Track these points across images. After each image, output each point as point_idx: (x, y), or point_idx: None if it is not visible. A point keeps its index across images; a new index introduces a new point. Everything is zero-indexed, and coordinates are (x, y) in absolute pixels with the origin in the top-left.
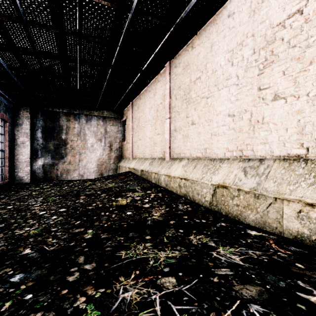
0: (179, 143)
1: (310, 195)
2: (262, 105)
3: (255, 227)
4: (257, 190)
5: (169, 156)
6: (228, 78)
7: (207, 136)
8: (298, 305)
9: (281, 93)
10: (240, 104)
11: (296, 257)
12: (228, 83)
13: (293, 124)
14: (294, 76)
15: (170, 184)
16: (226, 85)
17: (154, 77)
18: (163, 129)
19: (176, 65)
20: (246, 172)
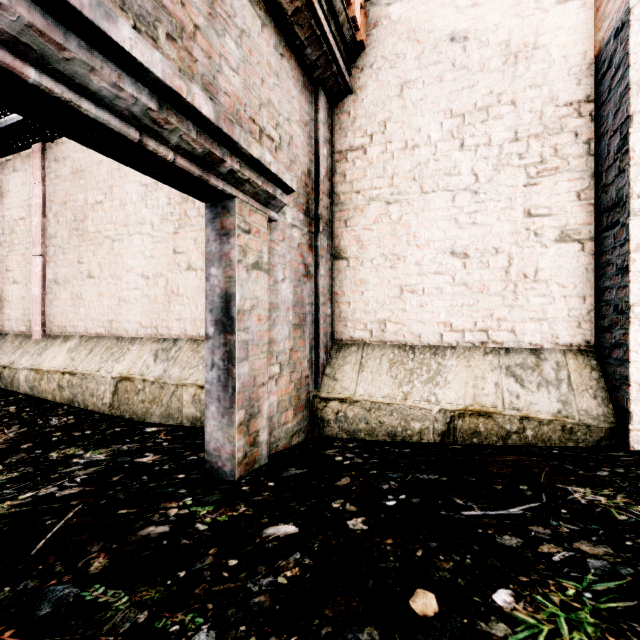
0: (64, 308)
1: (202, 377)
2: (177, 272)
3: (159, 424)
4: (162, 378)
5: (42, 330)
6: (142, 222)
7: (114, 301)
8: (125, 465)
9: (193, 263)
10: (156, 264)
11: (171, 439)
12: (142, 230)
13: (202, 301)
14: (203, 249)
15: (40, 386)
16: (140, 231)
17: (3, 156)
18: (27, 274)
19: (57, 158)
20: (157, 356)
